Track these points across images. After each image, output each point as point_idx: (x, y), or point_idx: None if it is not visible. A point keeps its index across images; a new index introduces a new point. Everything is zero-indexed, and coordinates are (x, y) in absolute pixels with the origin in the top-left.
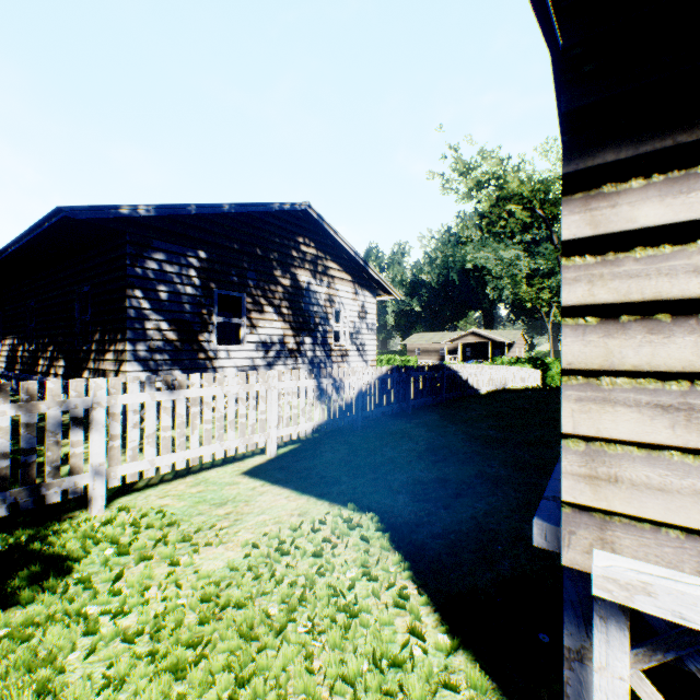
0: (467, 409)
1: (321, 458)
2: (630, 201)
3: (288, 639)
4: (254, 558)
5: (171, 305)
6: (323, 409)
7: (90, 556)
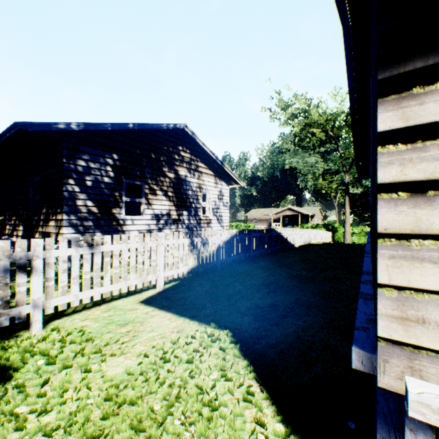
0: (287, 257)
1: (193, 291)
2: (436, 99)
3: (167, 430)
4: (145, 365)
5: (94, 190)
6: (194, 258)
7: (27, 365)
